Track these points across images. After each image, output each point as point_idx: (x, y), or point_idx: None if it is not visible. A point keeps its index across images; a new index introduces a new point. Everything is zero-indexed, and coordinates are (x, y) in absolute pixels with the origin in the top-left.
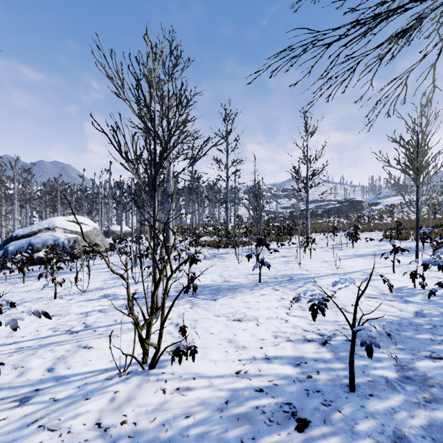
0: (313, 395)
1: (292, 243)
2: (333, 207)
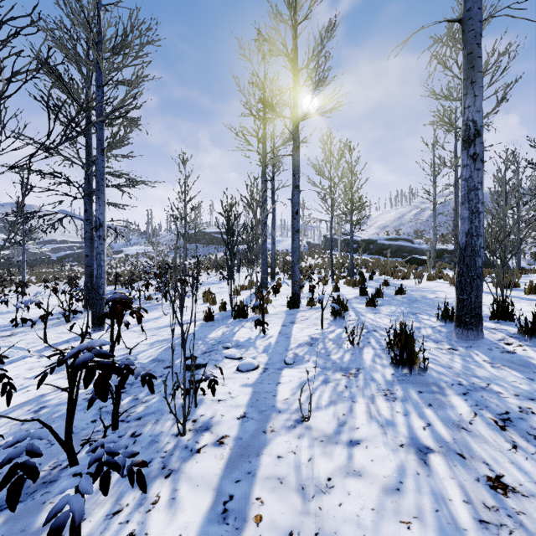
0: (2, 327)
1: (5, 295)
2: (73, 253)
